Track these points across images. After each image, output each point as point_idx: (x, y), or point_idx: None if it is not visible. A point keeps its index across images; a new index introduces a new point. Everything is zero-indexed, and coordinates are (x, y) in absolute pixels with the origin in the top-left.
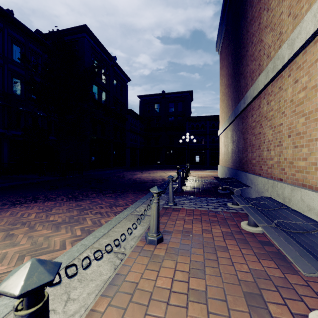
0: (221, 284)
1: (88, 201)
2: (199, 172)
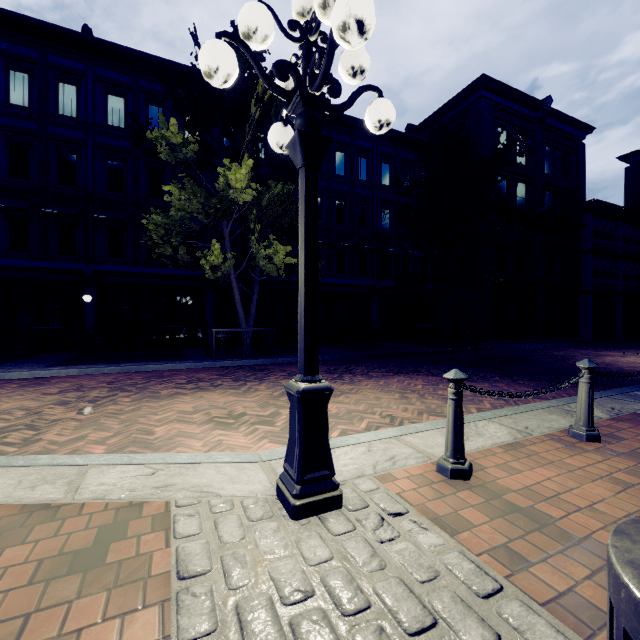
0: None
1: (486, 384)
2: None
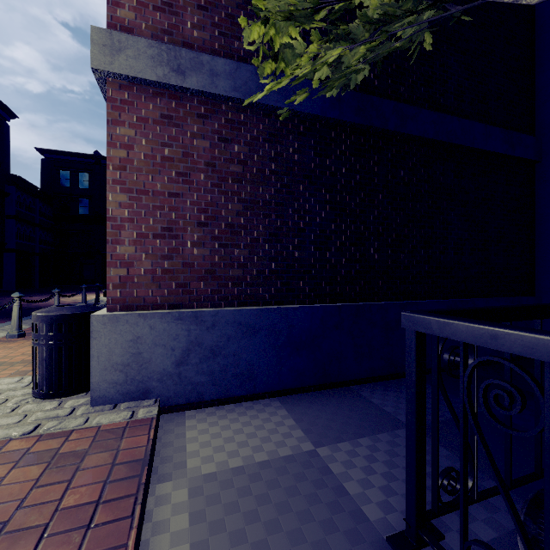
0: None
1: None
2: None
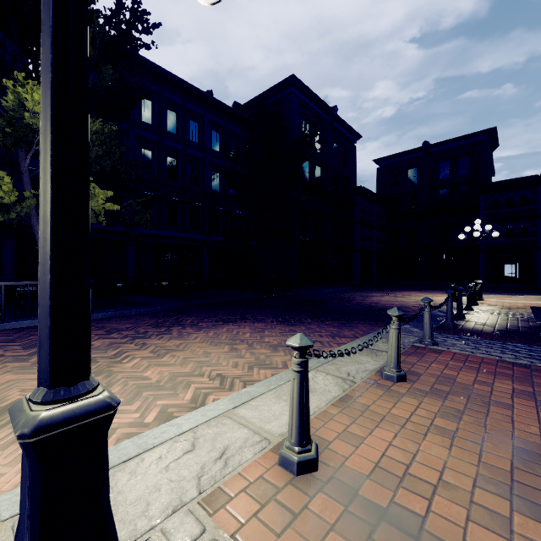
0: (482, 434)
1: (303, 327)
2: (507, 298)
